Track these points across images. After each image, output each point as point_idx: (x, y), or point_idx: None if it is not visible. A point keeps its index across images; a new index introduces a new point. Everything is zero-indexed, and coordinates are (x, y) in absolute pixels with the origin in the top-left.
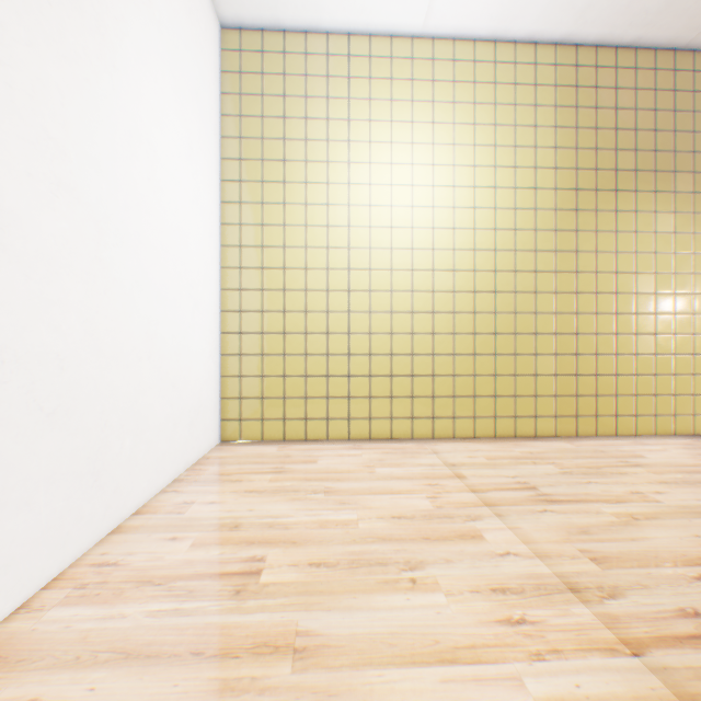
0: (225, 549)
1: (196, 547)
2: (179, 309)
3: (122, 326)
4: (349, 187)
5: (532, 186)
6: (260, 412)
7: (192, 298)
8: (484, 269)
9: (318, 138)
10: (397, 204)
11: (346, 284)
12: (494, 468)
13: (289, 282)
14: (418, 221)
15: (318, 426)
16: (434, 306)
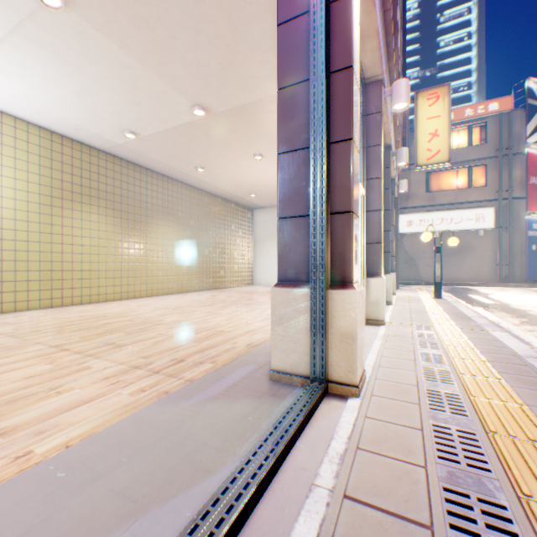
0: None
1: None
2: None
3: None
4: None
5: (30, 190)
6: None
7: None
8: None
9: None
10: None
11: None
12: None
13: None
14: None
15: None
16: None
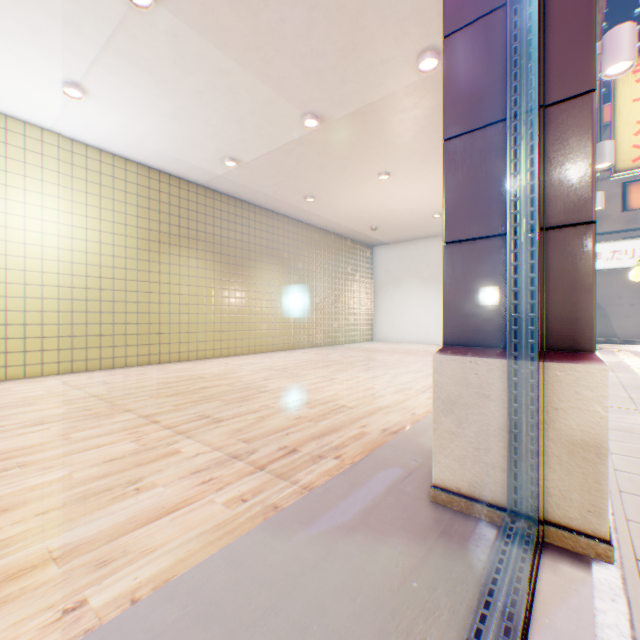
0: None
1: None
2: None
3: None
4: None
5: (128, 234)
6: None
7: None
8: (97, 276)
9: None
10: (31, 229)
11: None
12: (93, 379)
13: None
14: (49, 243)
15: None
16: (61, 295)
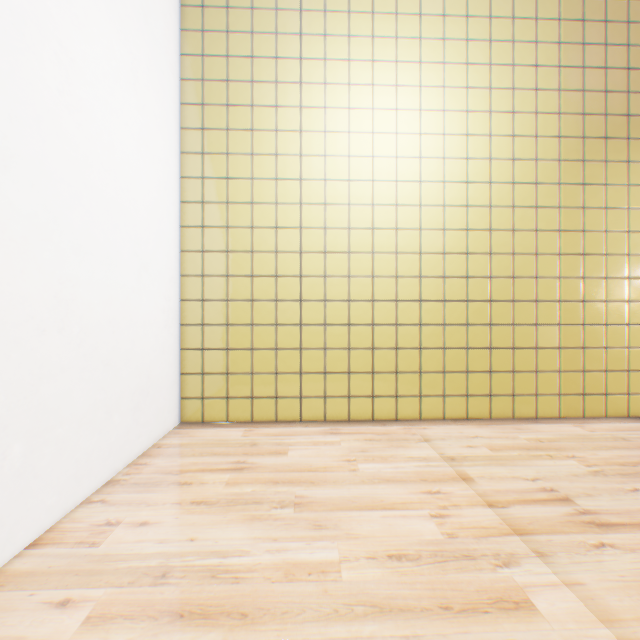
0: (133, 632)
1: (90, 625)
2: (115, 269)
3: (3, 286)
4: (326, 136)
5: (533, 134)
6: (224, 389)
7: (137, 257)
8: (478, 228)
9: (290, 80)
10: (379, 154)
11: (322, 245)
12: (504, 464)
13: (258, 242)
14: (404, 174)
15: (290, 405)
16: (421, 269)
